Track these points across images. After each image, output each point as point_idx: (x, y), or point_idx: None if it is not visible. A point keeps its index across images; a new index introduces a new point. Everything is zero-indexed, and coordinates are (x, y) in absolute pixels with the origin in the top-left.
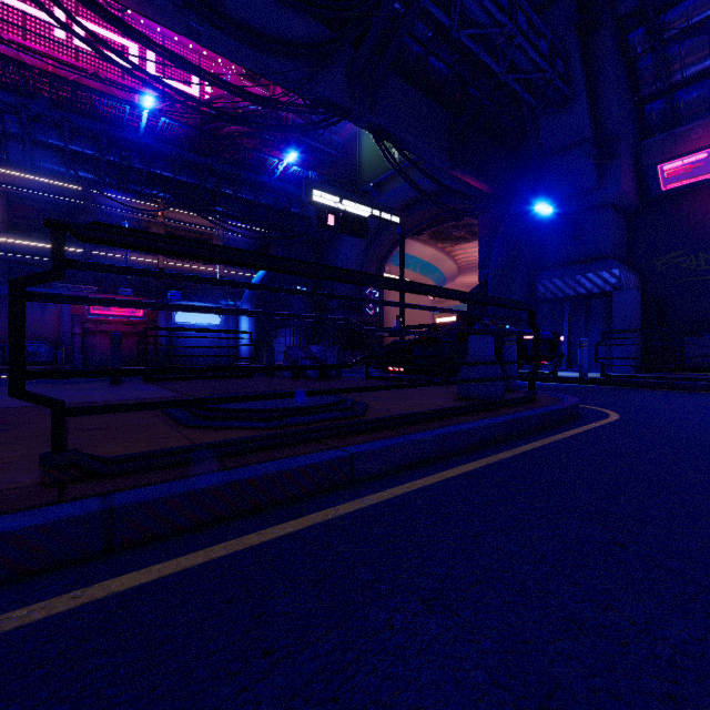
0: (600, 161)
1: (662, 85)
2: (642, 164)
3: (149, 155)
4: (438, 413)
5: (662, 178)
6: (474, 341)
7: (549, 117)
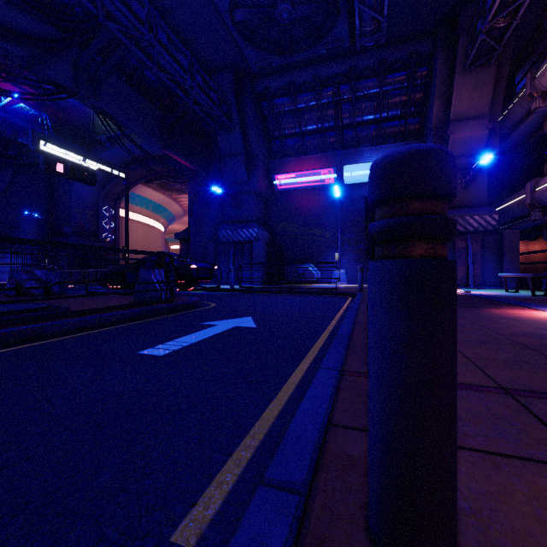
0: (249, 167)
1: (278, 135)
2: (271, 173)
3: None
4: (107, 308)
5: (280, 182)
6: (143, 271)
7: (223, 134)
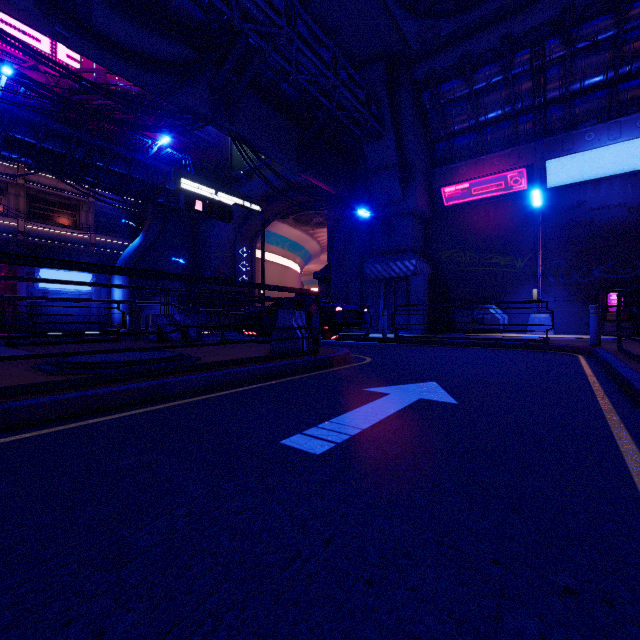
0: (404, 181)
1: (443, 133)
2: (433, 186)
3: (7, 119)
4: (240, 361)
5: (445, 197)
6: (281, 314)
7: (371, 144)
